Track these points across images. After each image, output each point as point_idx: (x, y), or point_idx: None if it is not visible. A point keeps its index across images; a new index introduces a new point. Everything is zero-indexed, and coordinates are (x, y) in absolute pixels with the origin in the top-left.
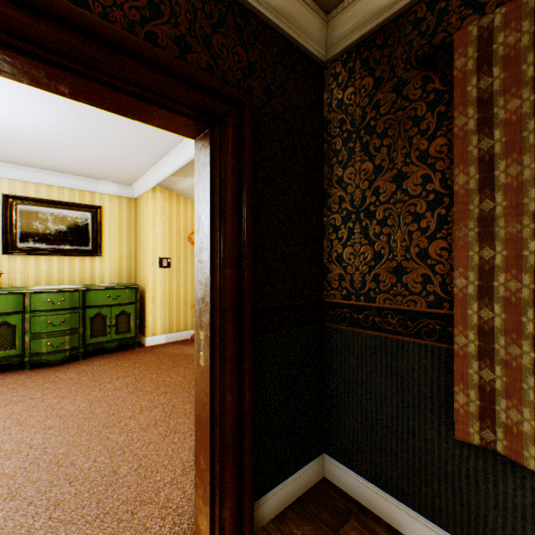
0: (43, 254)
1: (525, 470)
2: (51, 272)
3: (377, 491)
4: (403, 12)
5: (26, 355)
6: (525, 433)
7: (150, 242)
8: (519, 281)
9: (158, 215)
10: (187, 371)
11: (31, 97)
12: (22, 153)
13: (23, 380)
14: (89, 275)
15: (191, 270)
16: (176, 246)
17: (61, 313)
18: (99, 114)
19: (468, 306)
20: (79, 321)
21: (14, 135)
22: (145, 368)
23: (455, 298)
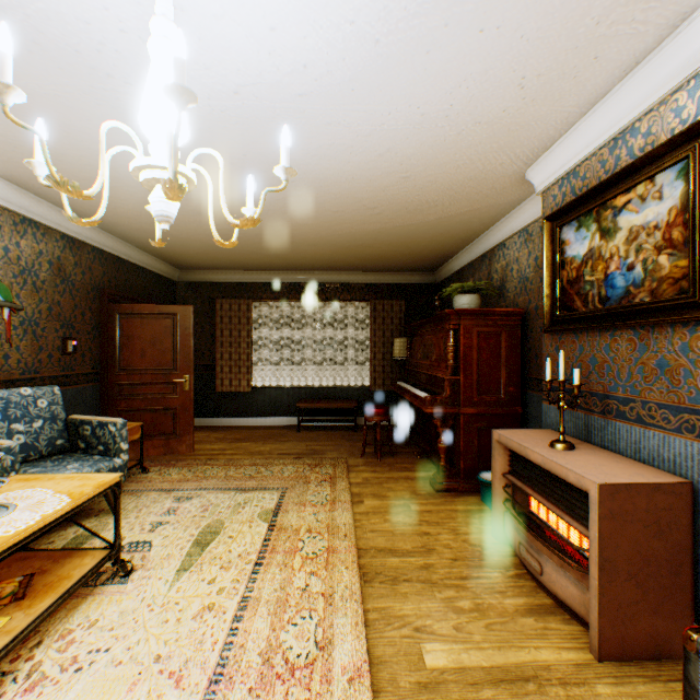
0: None
1: (230, 394)
2: None
3: (198, 419)
4: (205, 282)
5: None
6: (229, 385)
7: None
8: (228, 355)
9: None
10: None
11: None
12: None
13: None
14: None
15: None
16: None
17: None
18: None
19: (220, 361)
20: None
21: None
22: None
23: (217, 360)
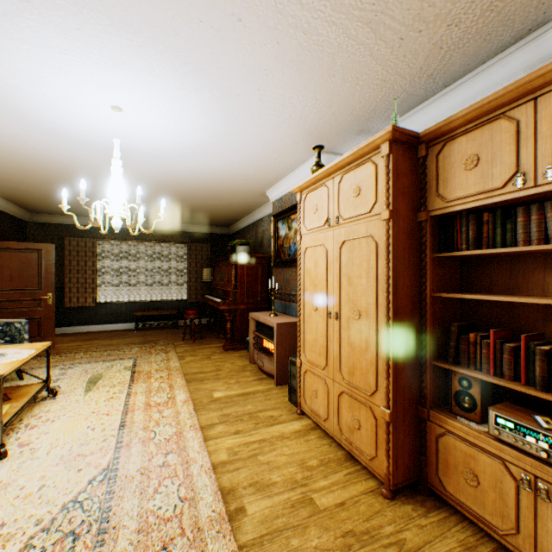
0: None
1: (77, 309)
2: None
3: None
4: (55, 223)
5: None
6: (77, 302)
7: None
8: (76, 280)
9: None
10: None
11: None
12: None
13: None
14: None
15: None
16: None
17: None
18: None
19: (68, 284)
20: None
21: None
22: None
23: (66, 283)
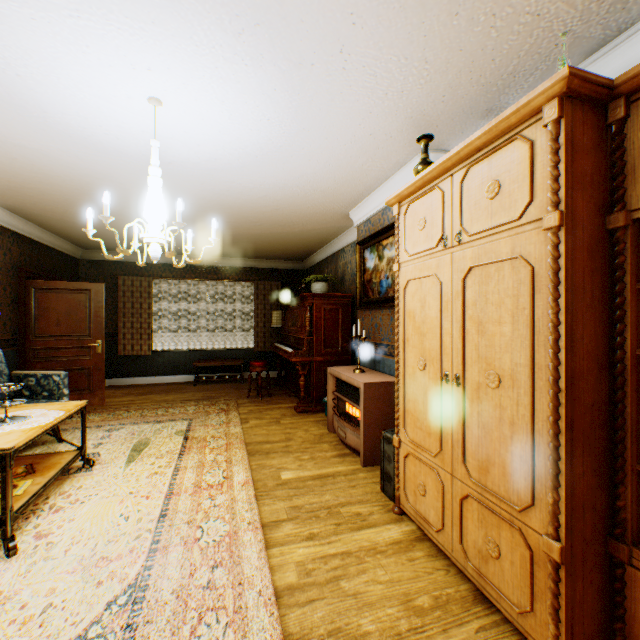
0: None
1: (132, 358)
2: None
3: None
4: (108, 261)
5: None
6: (131, 350)
7: None
8: (130, 324)
9: None
10: None
11: None
12: None
13: None
14: None
15: None
16: None
17: None
18: None
19: (122, 329)
20: None
21: None
22: None
23: (120, 328)
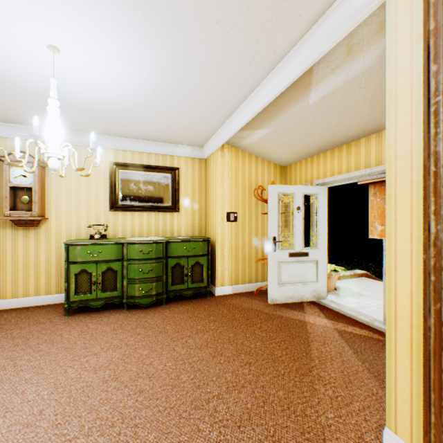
0: (136, 210)
1: None
2: (142, 226)
3: None
4: None
5: (124, 297)
6: None
7: (219, 197)
8: None
9: (225, 172)
10: (263, 334)
11: (124, 50)
12: (121, 124)
13: (121, 321)
14: (169, 228)
15: (255, 224)
16: (241, 201)
17: (149, 262)
18: (183, 59)
19: None
20: (163, 270)
21: (114, 105)
22: (219, 322)
23: None
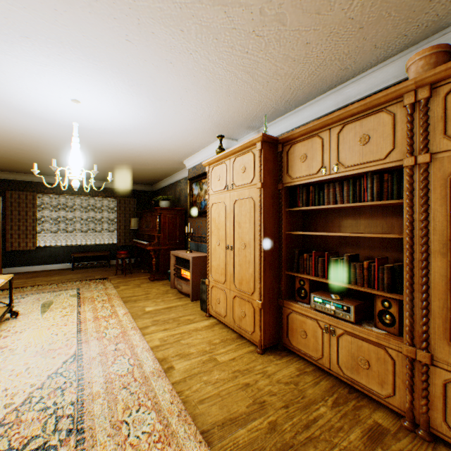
0: None
1: (18, 252)
2: None
3: None
4: None
5: None
6: (18, 246)
7: None
8: (17, 227)
9: None
10: None
11: None
12: None
13: None
14: None
15: None
16: None
17: None
18: None
19: (10, 231)
20: None
21: None
22: None
23: (8, 230)
